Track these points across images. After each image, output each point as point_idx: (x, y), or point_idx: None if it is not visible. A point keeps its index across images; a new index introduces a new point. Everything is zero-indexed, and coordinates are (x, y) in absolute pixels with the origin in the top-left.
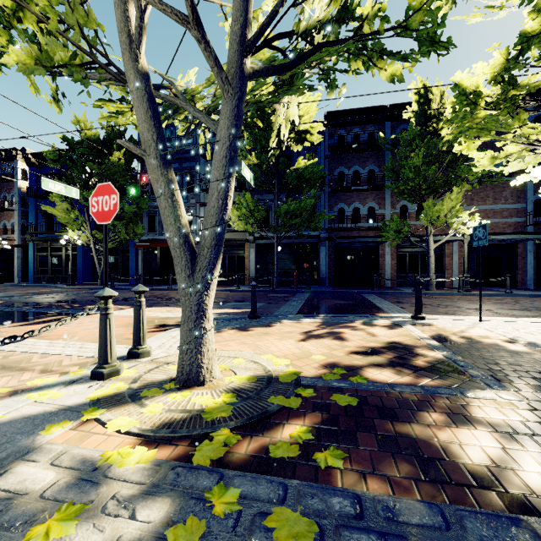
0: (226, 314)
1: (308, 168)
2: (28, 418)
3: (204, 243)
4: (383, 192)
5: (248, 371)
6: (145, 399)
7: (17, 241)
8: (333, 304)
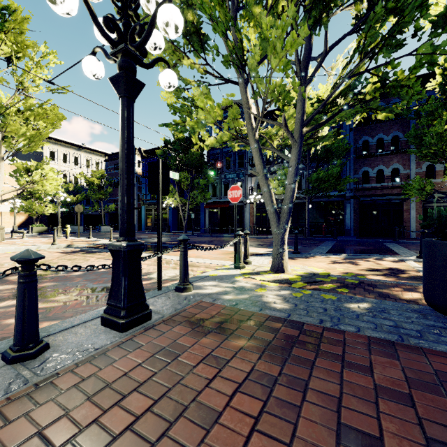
0: None
1: (334, 144)
2: (225, 275)
3: (284, 211)
4: (407, 154)
5: (302, 271)
6: (263, 274)
7: (135, 205)
8: (355, 249)
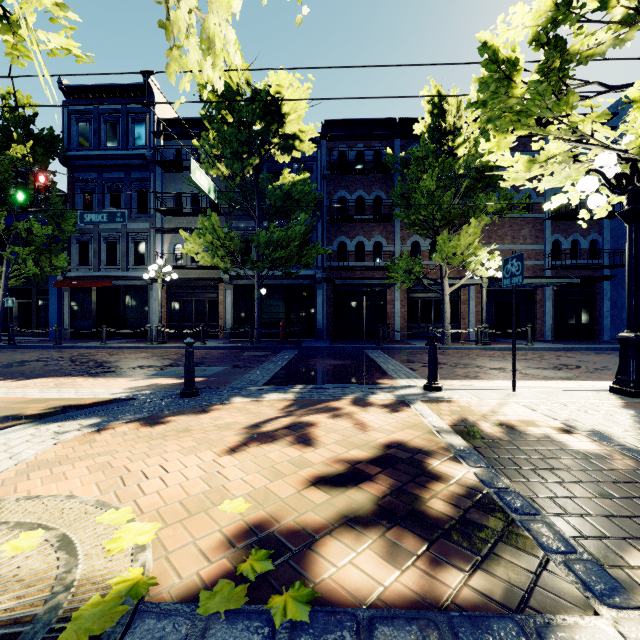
0: (152, 389)
1: (296, 185)
2: None
3: None
4: (392, 224)
5: None
6: None
7: None
8: (323, 366)
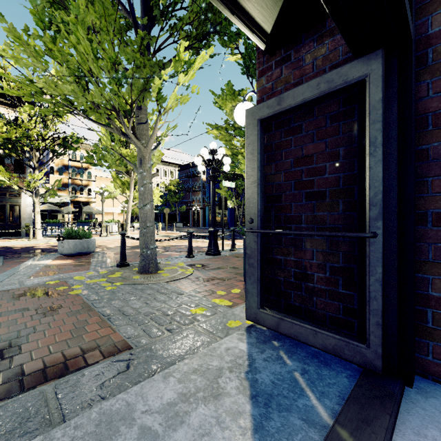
0: None
1: None
2: None
3: None
4: None
5: None
6: None
7: (201, 206)
8: None
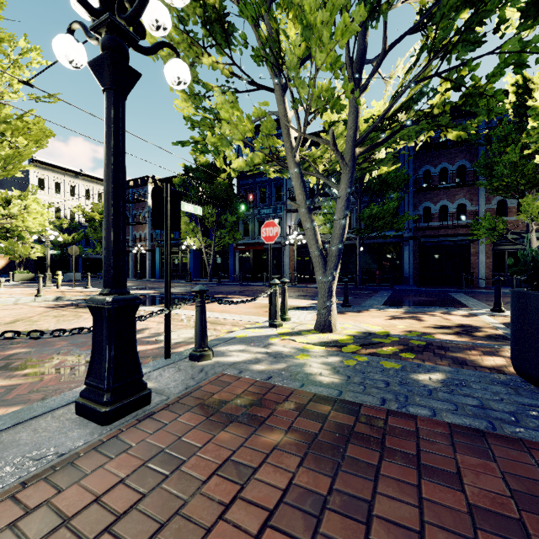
0: None
1: (390, 173)
2: (257, 336)
3: (332, 254)
4: (475, 187)
5: (355, 329)
6: (305, 335)
7: (148, 247)
8: (416, 300)
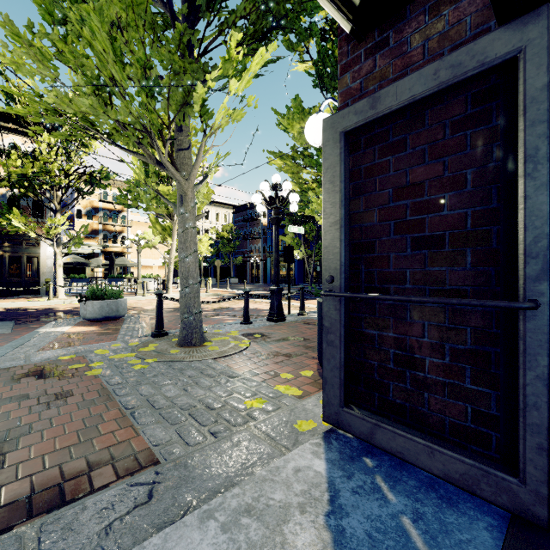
0: None
1: None
2: None
3: None
4: None
5: None
6: None
7: (261, 257)
8: None
